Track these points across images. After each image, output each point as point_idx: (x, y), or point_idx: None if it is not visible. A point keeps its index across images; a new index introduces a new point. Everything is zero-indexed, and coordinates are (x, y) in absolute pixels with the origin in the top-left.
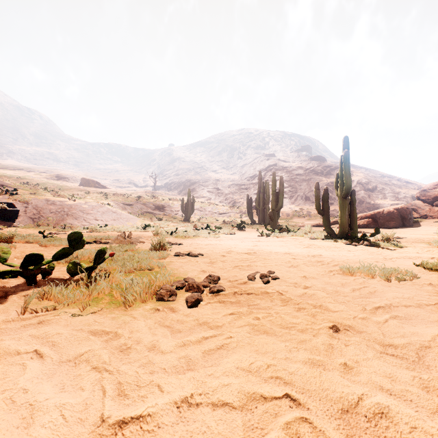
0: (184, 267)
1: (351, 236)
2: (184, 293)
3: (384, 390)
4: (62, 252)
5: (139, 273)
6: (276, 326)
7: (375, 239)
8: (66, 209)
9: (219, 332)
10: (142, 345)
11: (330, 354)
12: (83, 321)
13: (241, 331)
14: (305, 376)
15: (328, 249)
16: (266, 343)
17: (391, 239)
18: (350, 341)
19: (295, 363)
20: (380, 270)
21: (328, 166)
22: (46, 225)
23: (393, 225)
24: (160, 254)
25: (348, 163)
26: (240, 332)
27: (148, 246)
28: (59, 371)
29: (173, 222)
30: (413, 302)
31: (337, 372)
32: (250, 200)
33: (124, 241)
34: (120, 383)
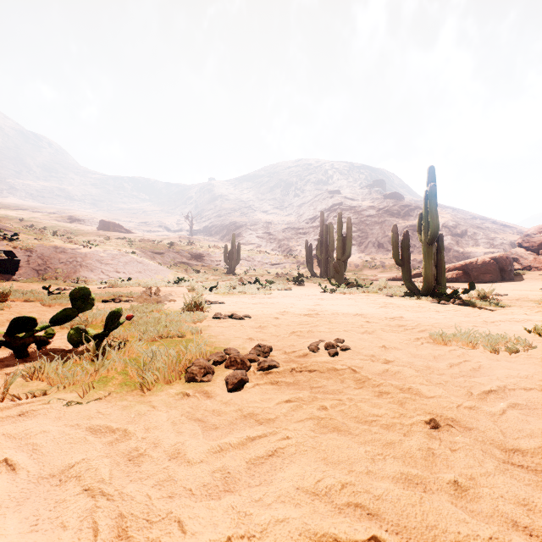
0: (225, 333)
1: (439, 292)
2: (224, 370)
3: (520, 528)
4: (63, 315)
5: (165, 342)
6: (350, 420)
7: (469, 296)
8: (80, 258)
9: (271, 429)
10: (161, 451)
11: (430, 464)
12: (81, 412)
13: (302, 428)
14: (399, 502)
15: (411, 309)
16: (338, 446)
17: (489, 297)
18: (457, 444)
19: (381, 479)
20: (483, 338)
21: (406, 206)
22: (55, 279)
23: (489, 279)
24: (195, 316)
25: (434, 200)
26: (301, 430)
27: (181, 305)
28: (35, 494)
29: (214, 274)
30: (535, 383)
31: (444, 496)
32: (309, 248)
33: (150, 299)
34: (121, 516)
